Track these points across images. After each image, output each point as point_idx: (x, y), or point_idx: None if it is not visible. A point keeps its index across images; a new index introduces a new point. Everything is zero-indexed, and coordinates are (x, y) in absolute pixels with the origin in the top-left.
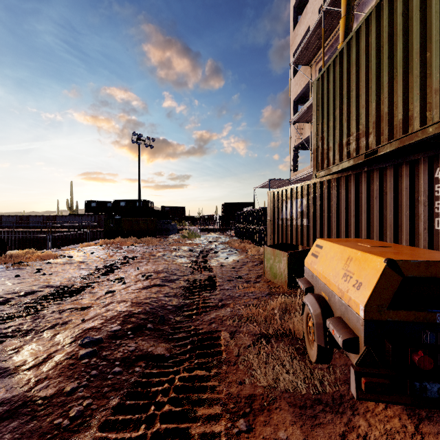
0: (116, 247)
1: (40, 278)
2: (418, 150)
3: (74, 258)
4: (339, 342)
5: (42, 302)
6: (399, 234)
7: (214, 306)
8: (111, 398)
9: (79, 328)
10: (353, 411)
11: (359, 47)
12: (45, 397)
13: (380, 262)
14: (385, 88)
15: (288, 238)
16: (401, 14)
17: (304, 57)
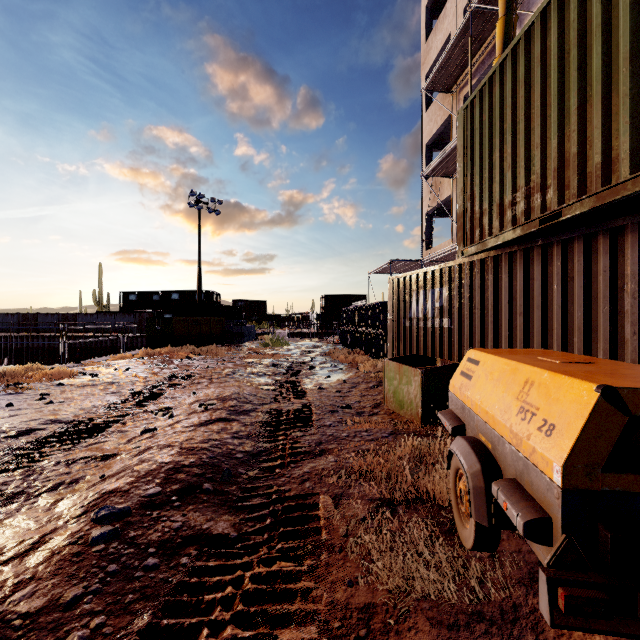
0: (164, 361)
1: (45, 408)
2: (623, 213)
3: (99, 378)
4: (518, 524)
5: (43, 448)
6: (593, 341)
7: (308, 453)
8: (138, 613)
9: (94, 492)
10: (537, 635)
11: (531, 55)
12: (26, 614)
13: (588, 390)
14: (573, 116)
15: (420, 348)
16: (600, 0)
17: (442, 80)
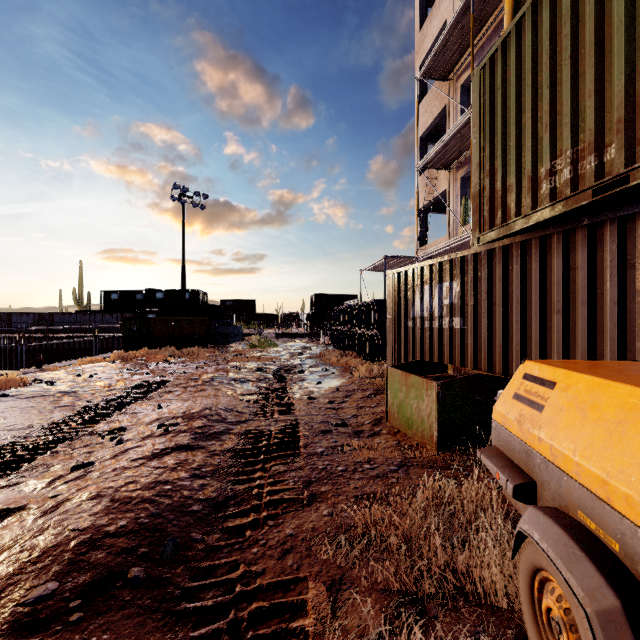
0: (137, 365)
1: None
2: None
3: (56, 386)
4: None
5: None
6: None
7: (293, 499)
8: None
9: None
10: None
11: None
12: None
13: None
14: None
15: (425, 351)
16: None
17: (438, 66)
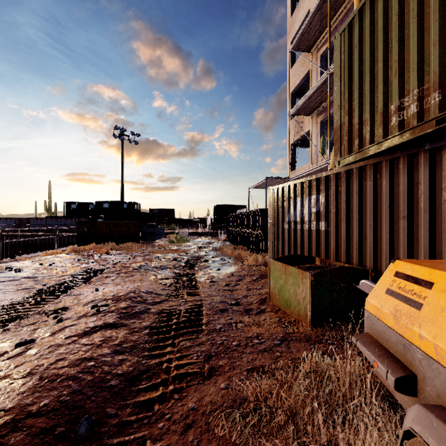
0: (86, 256)
1: None
2: None
3: (22, 273)
4: None
5: None
6: None
7: (195, 373)
8: None
9: None
10: None
11: None
12: None
13: None
14: None
15: (297, 247)
16: None
17: (304, 42)
